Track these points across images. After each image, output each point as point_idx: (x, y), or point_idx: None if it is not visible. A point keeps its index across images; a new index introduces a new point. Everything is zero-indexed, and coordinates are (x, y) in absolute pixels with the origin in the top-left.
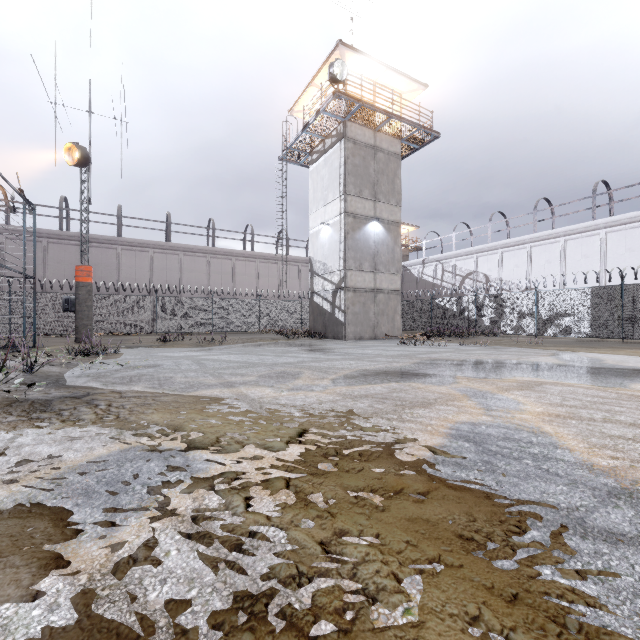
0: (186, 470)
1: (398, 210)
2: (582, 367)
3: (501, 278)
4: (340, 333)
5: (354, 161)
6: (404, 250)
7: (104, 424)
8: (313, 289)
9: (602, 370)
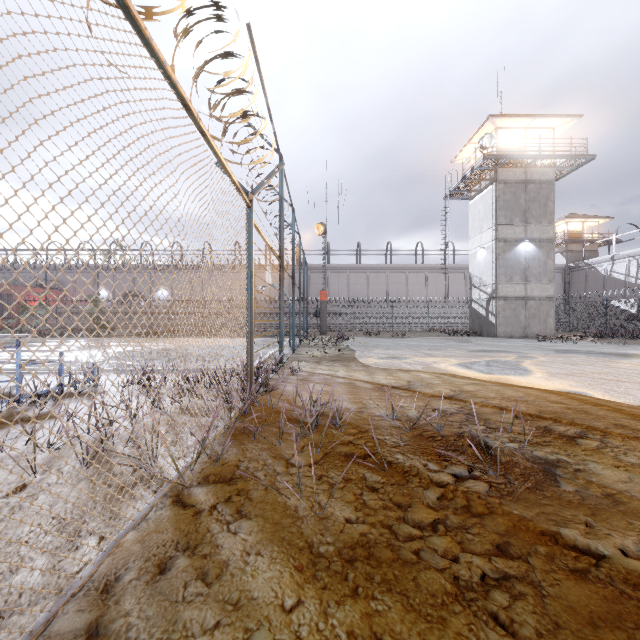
0: (409, 358)
1: (550, 228)
2: None
3: None
4: (492, 332)
5: (505, 198)
6: (591, 245)
7: (381, 353)
8: (471, 298)
9: None
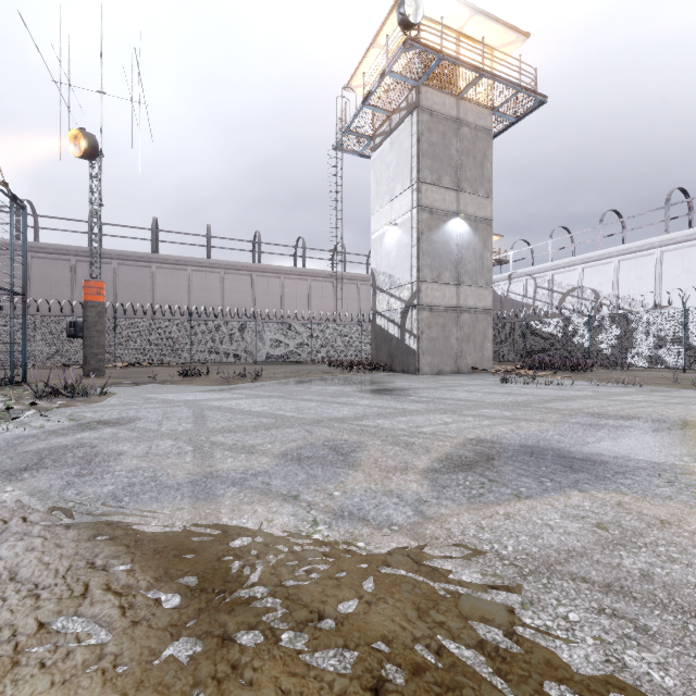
0: None
1: (488, 203)
2: None
3: (617, 294)
4: (412, 365)
5: (430, 138)
6: None
7: None
8: (376, 309)
9: None
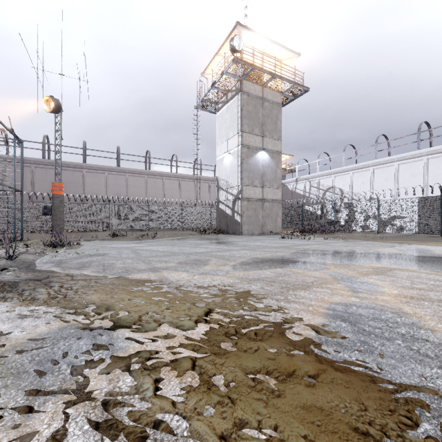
0: (108, 349)
1: (279, 143)
2: (418, 256)
3: (352, 191)
4: (238, 230)
5: (248, 108)
6: (283, 172)
7: (52, 303)
8: (219, 199)
9: (434, 258)
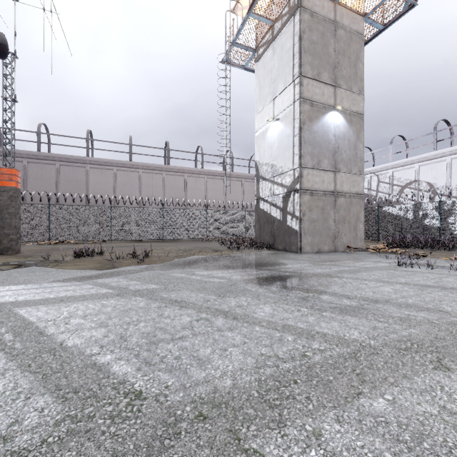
0: None
1: (361, 99)
2: None
3: (450, 185)
4: (294, 244)
5: (311, 37)
6: None
7: None
8: (259, 195)
9: None
